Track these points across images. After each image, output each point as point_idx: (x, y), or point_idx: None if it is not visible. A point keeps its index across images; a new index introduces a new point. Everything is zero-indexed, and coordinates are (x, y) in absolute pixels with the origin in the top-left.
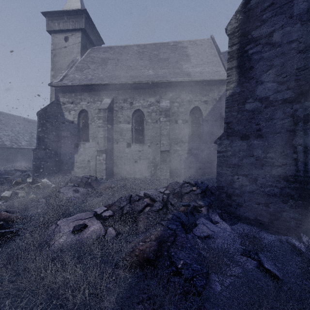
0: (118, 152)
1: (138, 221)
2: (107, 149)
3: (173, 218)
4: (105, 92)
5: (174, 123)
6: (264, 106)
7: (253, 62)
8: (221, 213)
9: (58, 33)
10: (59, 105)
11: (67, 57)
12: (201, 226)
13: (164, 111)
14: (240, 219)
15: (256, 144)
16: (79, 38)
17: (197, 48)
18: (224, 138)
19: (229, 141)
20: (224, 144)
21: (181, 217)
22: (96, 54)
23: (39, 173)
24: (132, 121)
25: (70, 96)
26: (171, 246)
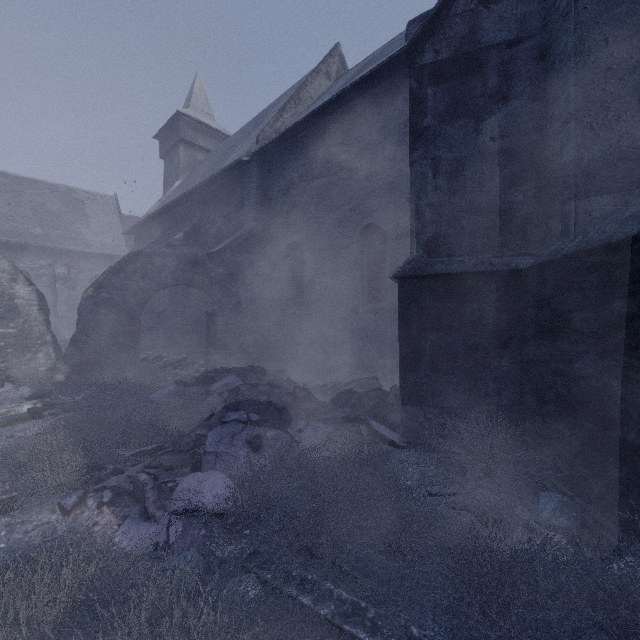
0: None
1: None
2: None
3: None
4: None
5: (71, 289)
6: None
7: None
8: None
9: None
10: None
11: None
12: None
13: (62, 279)
14: None
15: None
16: None
17: (98, 207)
18: None
19: None
20: None
21: None
22: None
23: None
24: None
25: None
26: None
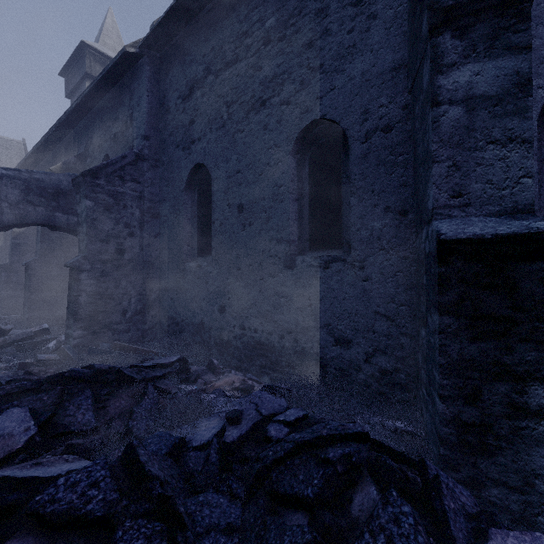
0: None
1: None
2: None
3: None
4: None
5: None
6: None
7: None
8: None
9: None
10: None
11: None
12: None
13: None
14: None
15: None
16: None
17: (0, 151)
18: None
19: None
20: None
21: None
22: None
23: None
24: None
25: None
26: None
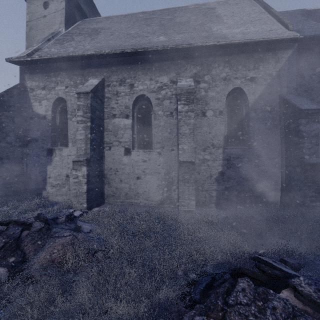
0: (111, 163)
1: None
2: (90, 159)
3: None
4: (91, 70)
5: (199, 116)
6: None
7: None
8: None
9: None
10: (25, 92)
11: (47, 30)
12: None
13: (185, 93)
14: None
15: None
16: (63, 2)
17: (230, 7)
18: None
19: None
20: None
21: None
22: (87, 25)
23: None
24: (134, 114)
25: (41, 78)
26: None
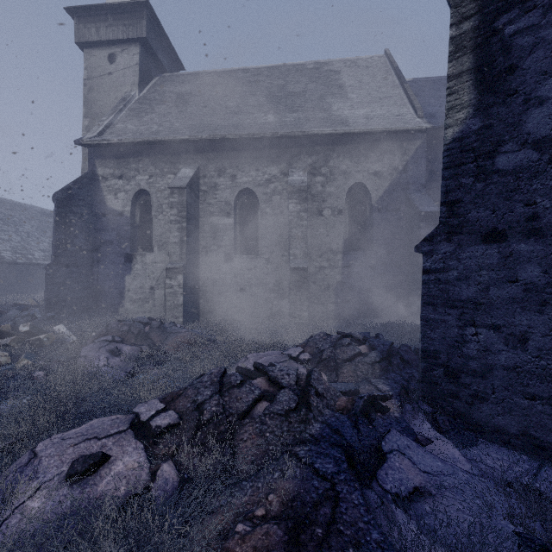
0: (208, 272)
1: (239, 441)
2: (186, 266)
3: (324, 434)
4: (183, 157)
5: (315, 216)
6: (548, 158)
7: (516, 55)
8: (432, 414)
9: (96, 48)
10: (97, 181)
11: (114, 92)
12: (397, 461)
13: (297, 191)
14: (483, 430)
15: (525, 253)
16: (136, 55)
17: (359, 72)
18: (440, 240)
19: (452, 246)
20: (441, 252)
21: (344, 430)
22: (168, 86)
23: (58, 312)
24: (236, 211)
25: (118, 165)
26: (327, 540)
